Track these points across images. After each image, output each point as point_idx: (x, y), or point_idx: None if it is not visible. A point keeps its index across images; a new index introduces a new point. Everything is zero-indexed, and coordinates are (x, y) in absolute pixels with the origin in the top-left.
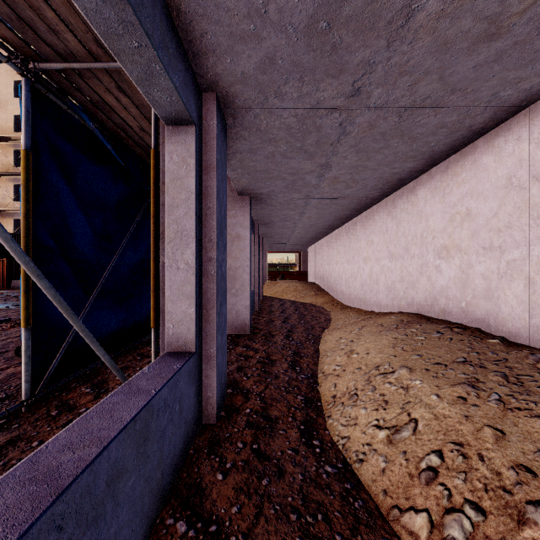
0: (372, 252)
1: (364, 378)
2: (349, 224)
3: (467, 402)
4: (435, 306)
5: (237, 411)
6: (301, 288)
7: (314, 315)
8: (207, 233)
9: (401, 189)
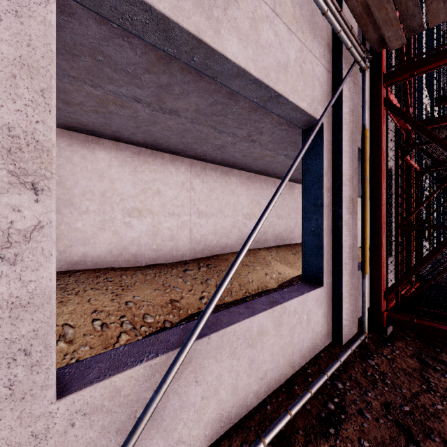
0: None
1: None
2: None
3: (65, 301)
4: None
5: None
6: None
7: None
8: None
9: None
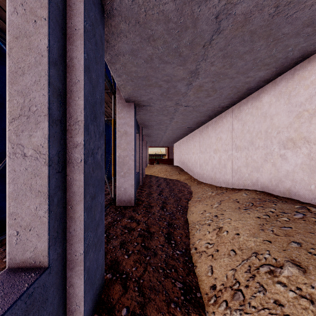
0: (221, 145)
1: (244, 268)
2: (203, 127)
3: None
4: (280, 187)
5: (112, 312)
6: (170, 169)
7: (179, 188)
8: (73, 113)
9: (246, 98)
